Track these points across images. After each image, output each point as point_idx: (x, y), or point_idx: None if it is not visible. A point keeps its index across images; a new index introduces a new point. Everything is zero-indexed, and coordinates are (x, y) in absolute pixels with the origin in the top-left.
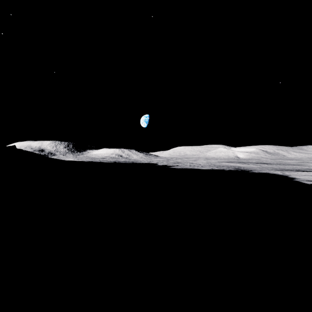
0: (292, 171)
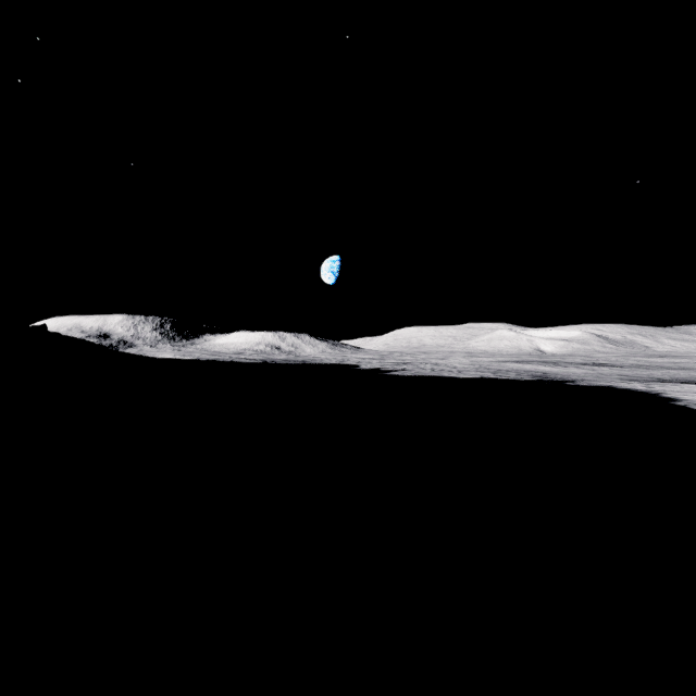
0: (669, 384)
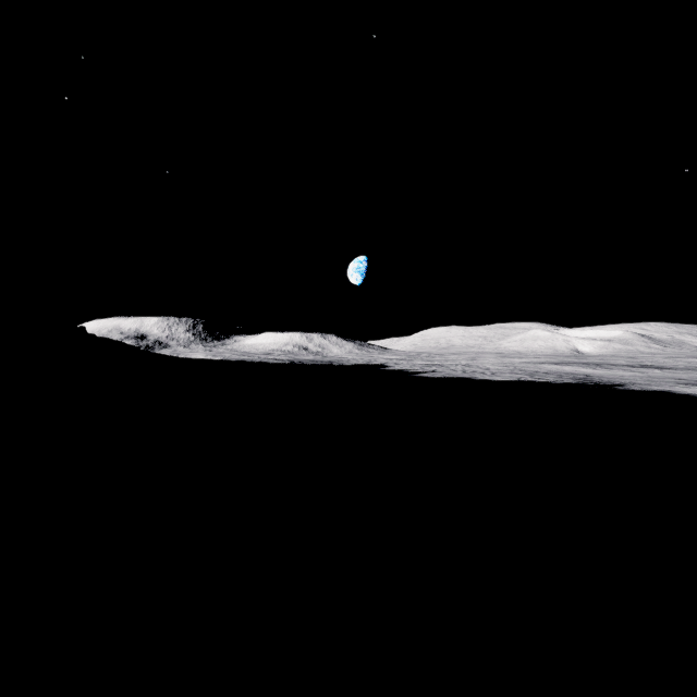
0: None
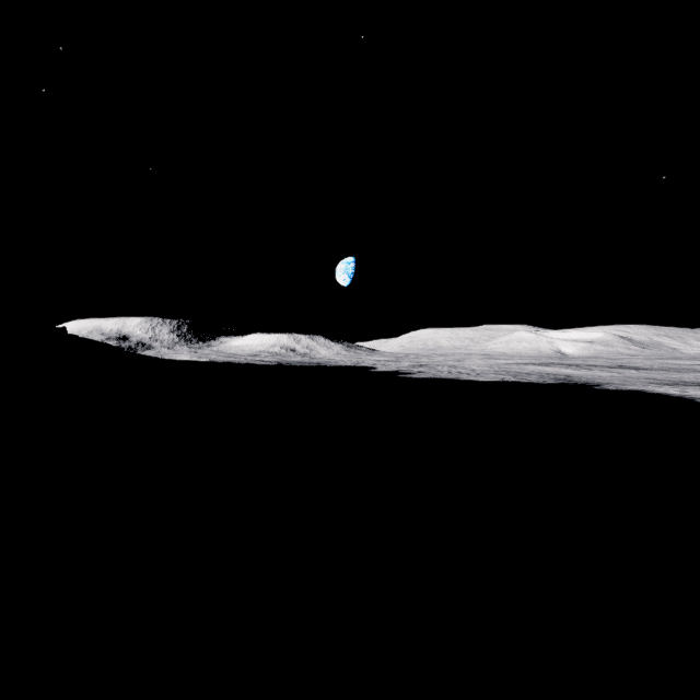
0: None
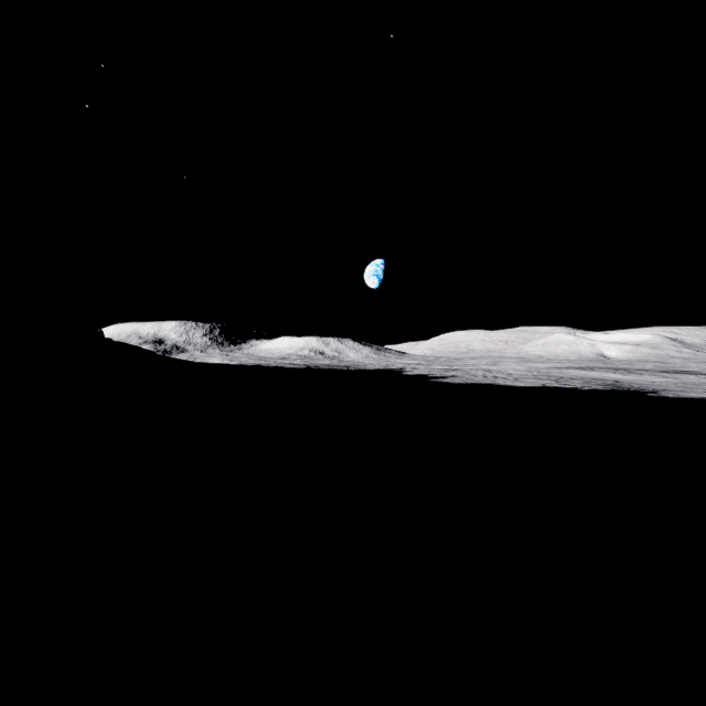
0: None
